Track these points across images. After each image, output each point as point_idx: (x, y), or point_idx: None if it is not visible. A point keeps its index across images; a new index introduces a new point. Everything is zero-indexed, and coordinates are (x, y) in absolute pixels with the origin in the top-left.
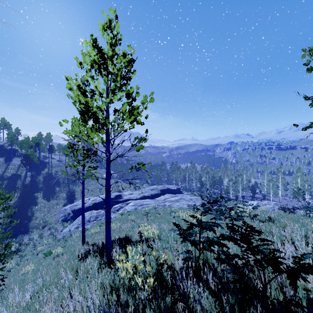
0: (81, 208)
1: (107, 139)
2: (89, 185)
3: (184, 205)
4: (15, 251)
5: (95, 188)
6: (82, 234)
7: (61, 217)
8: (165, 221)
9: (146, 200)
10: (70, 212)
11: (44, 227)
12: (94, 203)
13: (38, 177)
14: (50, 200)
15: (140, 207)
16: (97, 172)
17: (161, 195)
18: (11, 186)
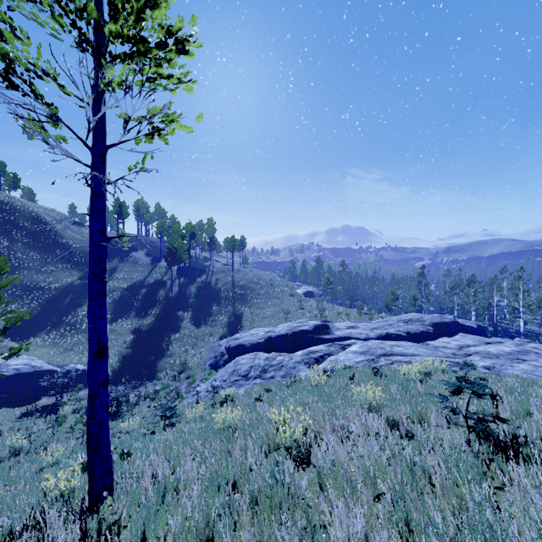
0: (241, 345)
1: None
2: (267, 305)
3: None
4: None
5: (277, 312)
6: (89, 458)
7: (210, 360)
8: None
9: (401, 344)
10: (224, 350)
11: (180, 374)
12: (268, 338)
13: (190, 287)
14: (201, 326)
15: (382, 360)
16: (180, 126)
17: (437, 337)
18: (149, 297)
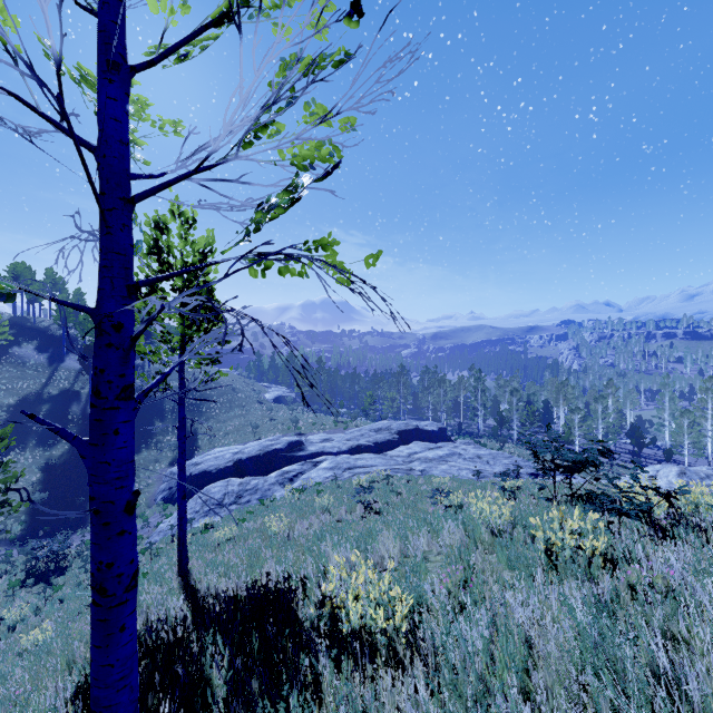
0: (206, 472)
1: (102, 56)
2: (230, 417)
3: (461, 472)
4: (43, 573)
5: (243, 425)
6: (178, 550)
7: (163, 492)
8: (420, 524)
9: (364, 457)
10: None
11: None
12: (237, 461)
13: None
14: (141, 451)
15: (346, 474)
16: (222, 374)
17: (400, 444)
18: (56, 416)
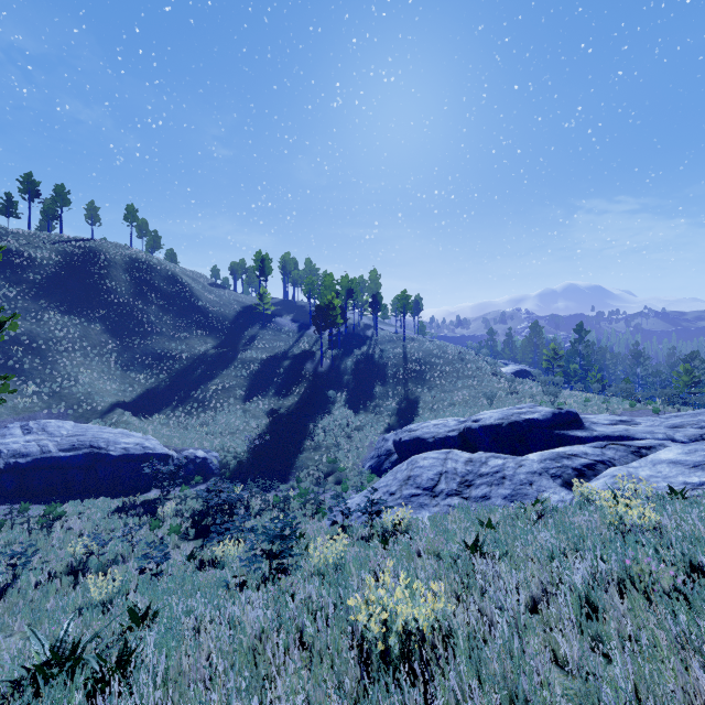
0: (419, 439)
1: None
2: (457, 387)
3: None
4: (208, 525)
5: (473, 396)
6: None
7: (371, 460)
8: None
9: None
10: (391, 446)
11: (328, 476)
12: (464, 430)
13: (346, 361)
14: (359, 413)
15: None
16: None
17: None
18: (293, 371)
